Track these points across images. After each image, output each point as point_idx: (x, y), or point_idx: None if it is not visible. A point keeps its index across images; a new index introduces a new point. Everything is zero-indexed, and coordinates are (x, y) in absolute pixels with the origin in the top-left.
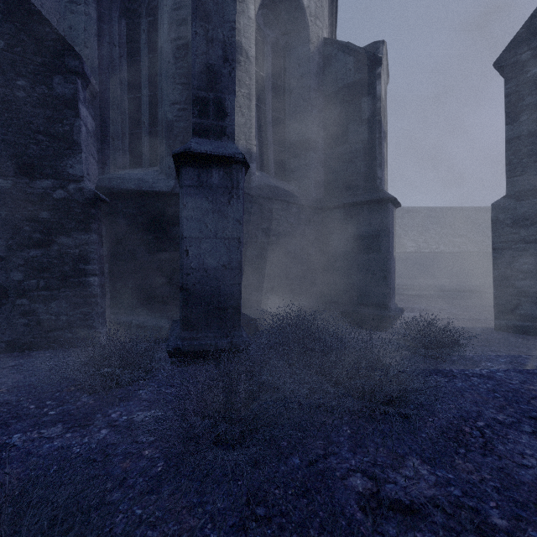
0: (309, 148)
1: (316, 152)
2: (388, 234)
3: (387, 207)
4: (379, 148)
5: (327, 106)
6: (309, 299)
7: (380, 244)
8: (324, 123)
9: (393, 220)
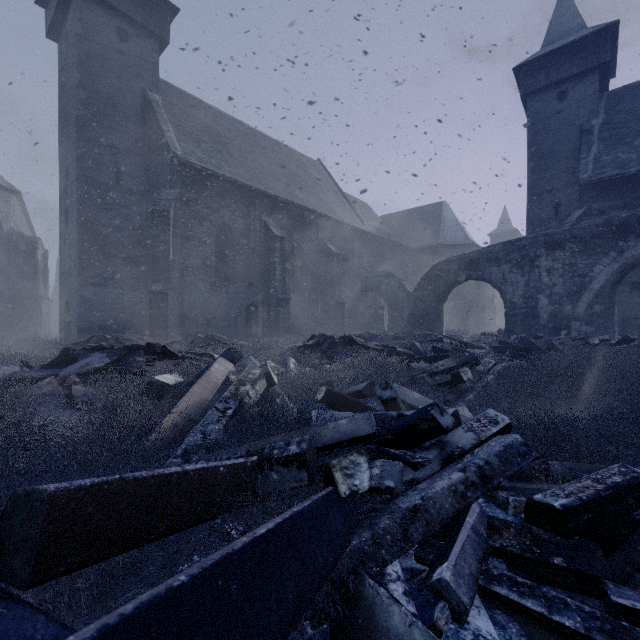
0: (3, 273)
1: (7, 274)
2: (40, 309)
3: (40, 300)
4: (37, 278)
5: (13, 255)
6: (3, 334)
7: (37, 313)
8: (12, 262)
9: (44, 304)
